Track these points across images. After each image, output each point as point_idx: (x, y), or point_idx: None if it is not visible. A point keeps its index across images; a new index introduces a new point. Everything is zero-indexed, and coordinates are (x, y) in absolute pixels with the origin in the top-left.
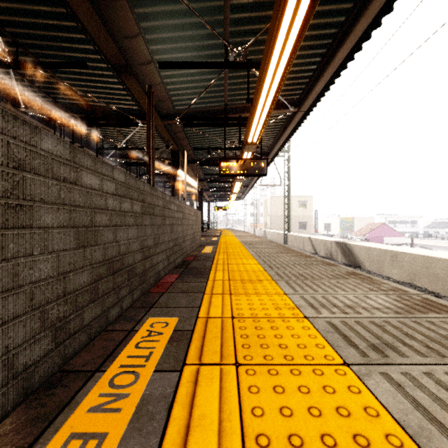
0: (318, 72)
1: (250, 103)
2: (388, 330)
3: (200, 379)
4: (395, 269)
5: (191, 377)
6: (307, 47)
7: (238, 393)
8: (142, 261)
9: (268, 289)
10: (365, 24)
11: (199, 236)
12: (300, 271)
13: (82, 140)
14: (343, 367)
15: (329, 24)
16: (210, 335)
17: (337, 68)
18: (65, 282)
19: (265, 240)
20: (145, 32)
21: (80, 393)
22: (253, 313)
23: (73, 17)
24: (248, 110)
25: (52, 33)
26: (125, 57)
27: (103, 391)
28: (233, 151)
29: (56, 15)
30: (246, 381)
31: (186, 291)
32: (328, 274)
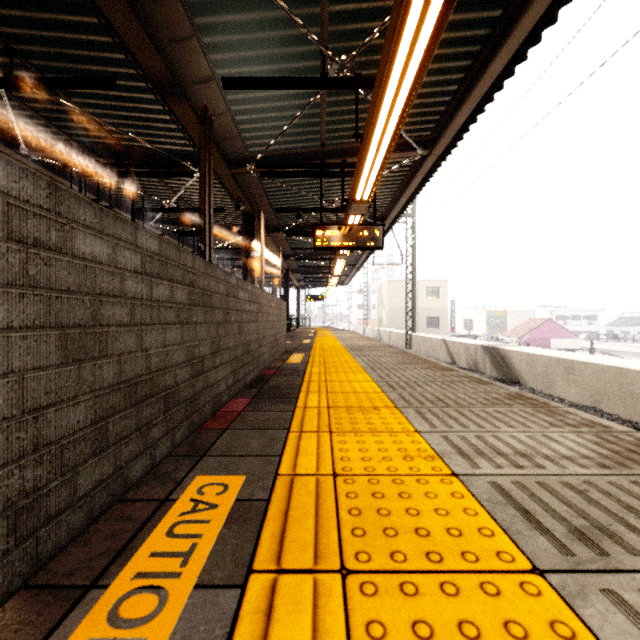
0: (460, 95)
1: (358, 143)
2: (595, 500)
3: (277, 604)
4: (572, 386)
5: (261, 601)
6: (444, 57)
7: (347, 637)
8: (190, 380)
9: (390, 423)
10: (533, 20)
11: (283, 339)
12: (437, 393)
13: (113, 198)
14: (533, 577)
15: (477, 21)
16: (297, 510)
17: (488, 88)
18: (38, 425)
19: (380, 344)
20: (201, 33)
21: (53, 637)
22: (367, 466)
23: (92, 9)
24: (355, 152)
25: (63, 34)
26: (173, 72)
27: (95, 634)
28: (333, 214)
29: (67, 6)
30: (360, 609)
31: (261, 427)
32: (480, 397)
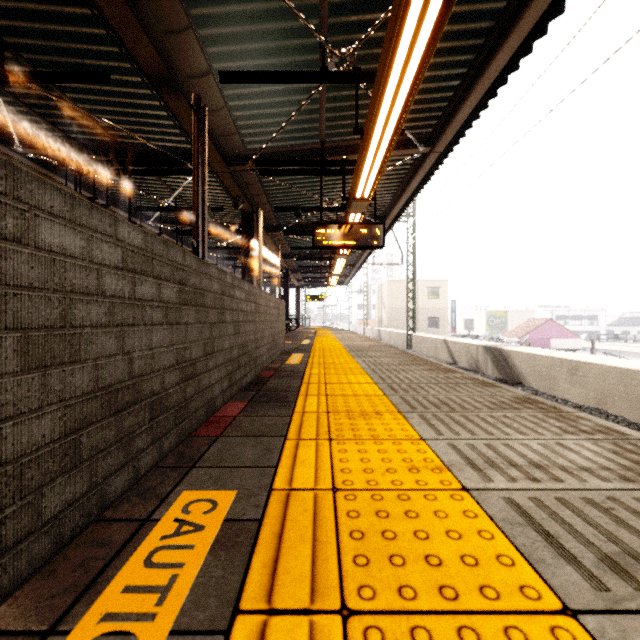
0: (463, 91)
1: (359, 140)
2: (623, 520)
3: None
4: (576, 387)
5: None
6: (447, 50)
7: None
8: (180, 384)
9: (393, 429)
10: (539, 11)
11: (282, 339)
12: (441, 397)
13: (110, 196)
14: (565, 619)
15: (481, 13)
16: (292, 532)
17: (491, 83)
18: None
19: (381, 344)
20: (198, 24)
21: None
22: (370, 479)
23: None
24: (355, 150)
25: (55, 26)
26: (168, 65)
27: None
28: (333, 213)
29: None
30: None
31: (256, 434)
32: (487, 400)
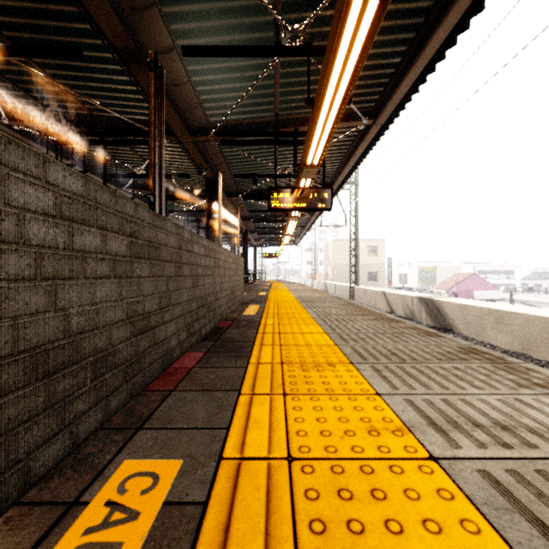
0: (403, 67)
1: (309, 113)
2: None
3: None
4: (502, 334)
5: None
6: (390, 29)
7: None
8: (131, 339)
9: (347, 383)
10: None
11: (240, 291)
12: (390, 347)
13: (90, 165)
14: None
15: None
16: (241, 522)
17: (430, 59)
18: None
19: (328, 296)
20: (162, 2)
21: None
22: (328, 444)
23: None
24: (306, 122)
25: (31, 4)
26: (136, 41)
27: None
28: (286, 181)
29: None
30: None
31: (210, 388)
32: (434, 351)
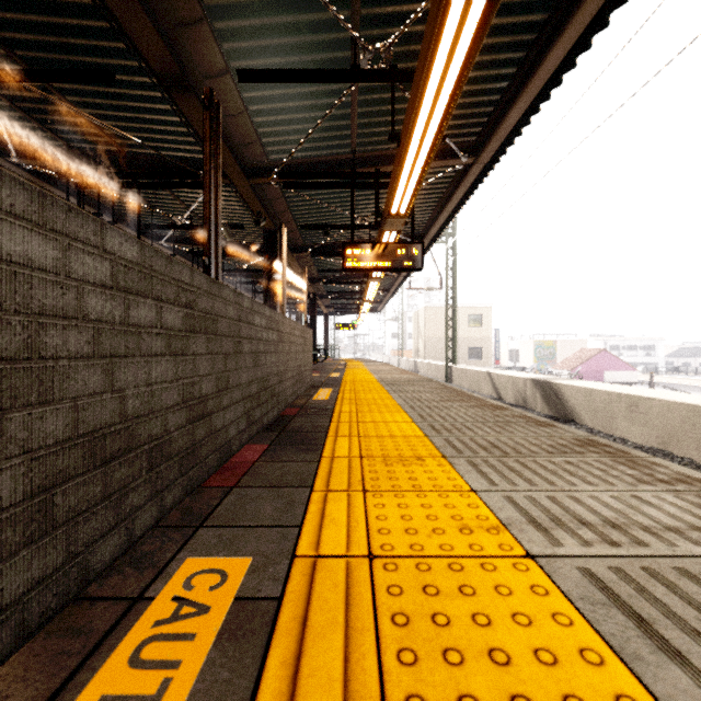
0: (511, 93)
1: (394, 150)
2: None
3: None
4: (636, 425)
5: None
6: (494, 47)
7: None
8: (187, 426)
9: (437, 478)
10: (600, 0)
11: (309, 372)
12: (491, 438)
13: (119, 213)
14: None
15: (533, 3)
16: (319, 615)
17: (544, 84)
18: None
19: (419, 377)
20: (213, 16)
21: None
22: (413, 542)
23: None
24: (390, 160)
25: (52, 18)
26: (180, 63)
27: None
28: (365, 232)
29: None
30: None
31: (277, 484)
32: (543, 443)
